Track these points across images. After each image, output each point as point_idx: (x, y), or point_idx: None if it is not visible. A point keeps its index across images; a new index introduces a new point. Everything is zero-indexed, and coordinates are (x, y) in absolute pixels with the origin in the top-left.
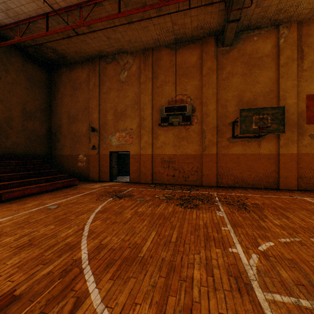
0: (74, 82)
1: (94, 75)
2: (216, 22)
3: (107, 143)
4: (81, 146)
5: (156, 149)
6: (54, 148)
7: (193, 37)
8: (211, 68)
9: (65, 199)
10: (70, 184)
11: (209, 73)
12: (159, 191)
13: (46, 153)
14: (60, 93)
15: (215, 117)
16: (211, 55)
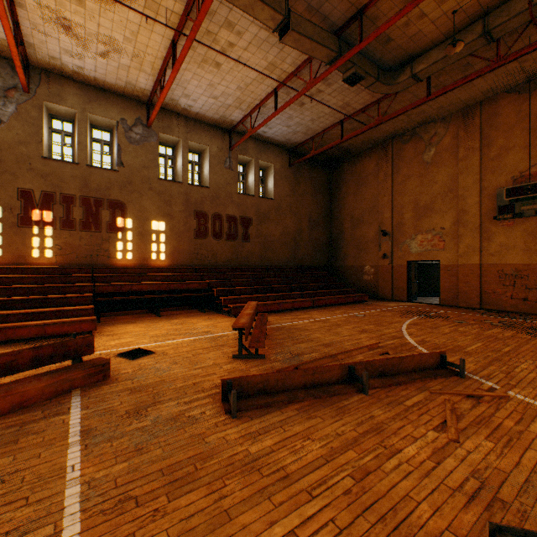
0: (358, 177)
1: (384, 163)
2: None
3: (403, 250)
4: (367, 255)
5: (487, 257)
6: (335, 259)
7: None
8: None
9: (365, 311)
10: (360, 299)
11: None
12: (491, 317)
13: (327, 264)
14: (341, 193)
15: None
16: None
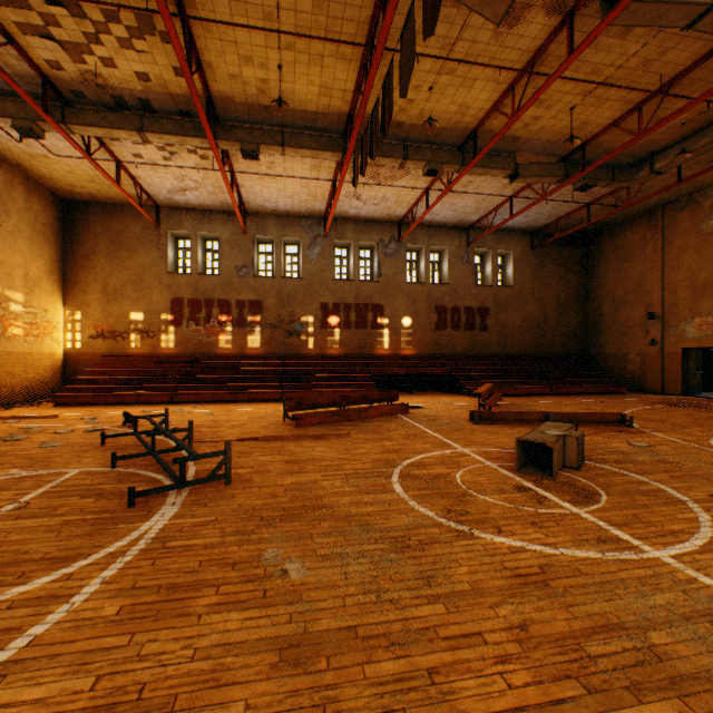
0: (620, 251)
1: (652, 234)
2: None
3: (675, 335)
4: (630, 341)
5: None
6: (591, 345)
7: None
8: None
9: (608, 400)
10: (614, 390)
11: None
12: None
13: (580, 351)
14: (599, 270)
15: None
16: None
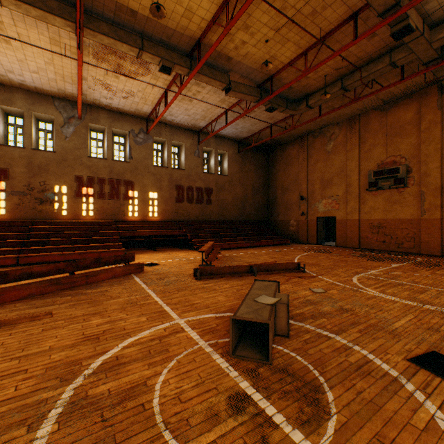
0: (286, 159)
1: (302, 150)
2: (431, 77)
3: (314, 209)
4: (291, 213)
5: (363, 214)
6: (271, 215)
7: (406, 93)
8: (432, 122)
9: (283, 249)
10: (284, 242)
11: (429, 127)
12: (359, 252)
13: (265, 219)
14: (275, 170)
15: (437, 177)
16: (432, 106)
